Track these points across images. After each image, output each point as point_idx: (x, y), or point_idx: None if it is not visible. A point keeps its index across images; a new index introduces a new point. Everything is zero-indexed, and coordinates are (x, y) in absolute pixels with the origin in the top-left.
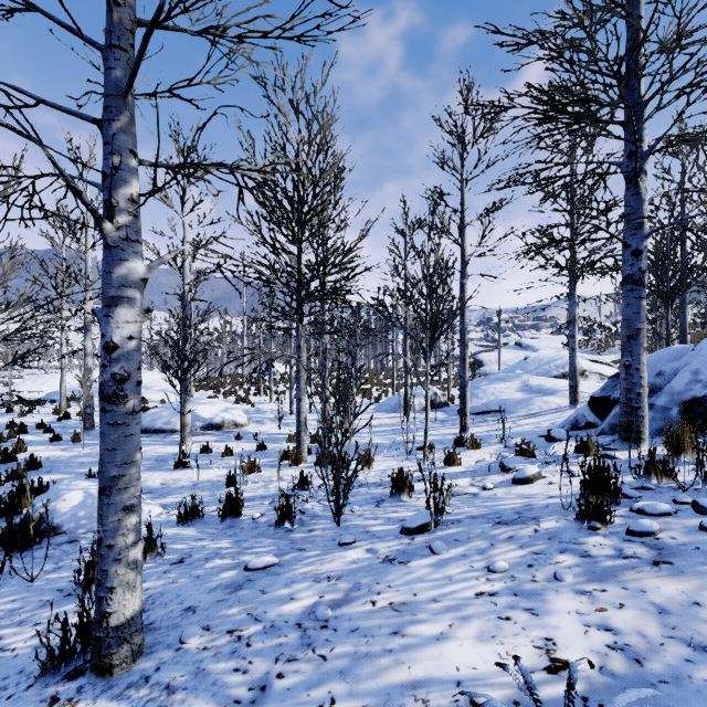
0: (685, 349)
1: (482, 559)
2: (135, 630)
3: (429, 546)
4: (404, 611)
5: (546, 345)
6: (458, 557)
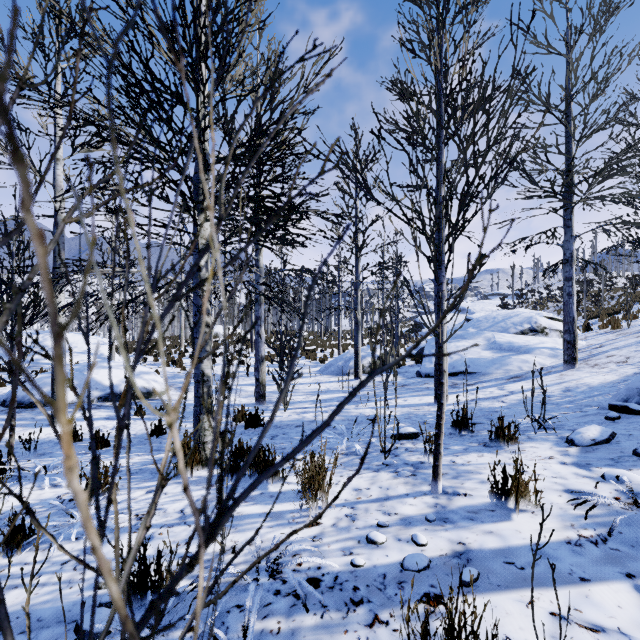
0: None
1: None
2: None
3: None
4: None
5: (481, 308)
6: None
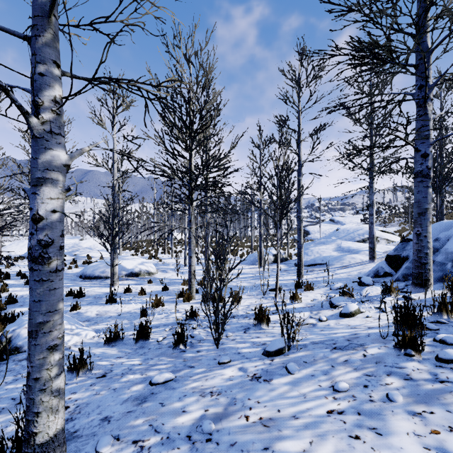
0: (452, 223)
1: (327, 379)
2: (57, 444)
3: (285, 367)
4: (272, 426)
5: (350, 221)
6: (309, 377)
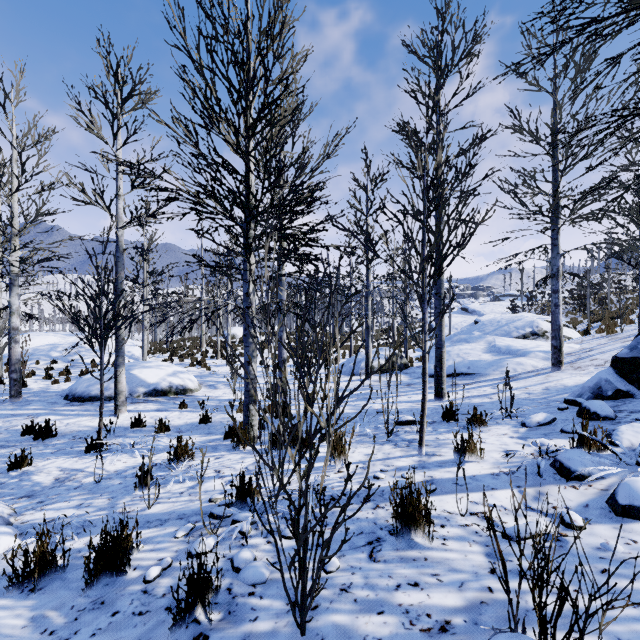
0: None
1: None
2: None
3: None
4: None
5: (491, 310)
6: None
